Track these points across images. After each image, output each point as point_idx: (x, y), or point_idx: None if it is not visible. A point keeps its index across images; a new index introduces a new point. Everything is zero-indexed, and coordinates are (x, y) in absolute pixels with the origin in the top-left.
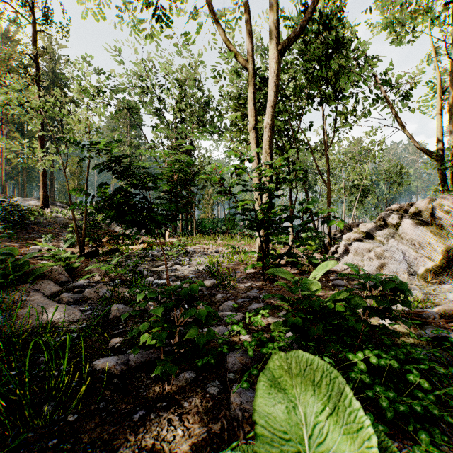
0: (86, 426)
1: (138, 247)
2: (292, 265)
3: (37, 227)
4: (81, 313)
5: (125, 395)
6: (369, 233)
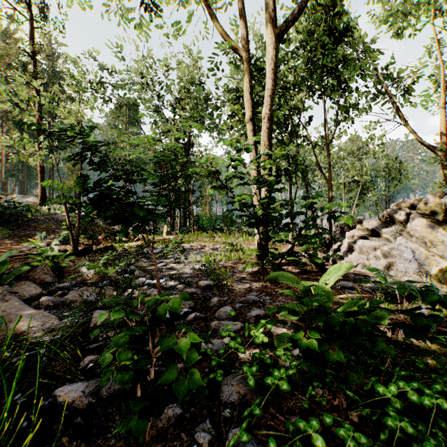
0: None
1: (134, 244)
2: (293, 264)
3: (34, 224)
4: (59, 320)
5: (87, 443)
6: (375, 230)
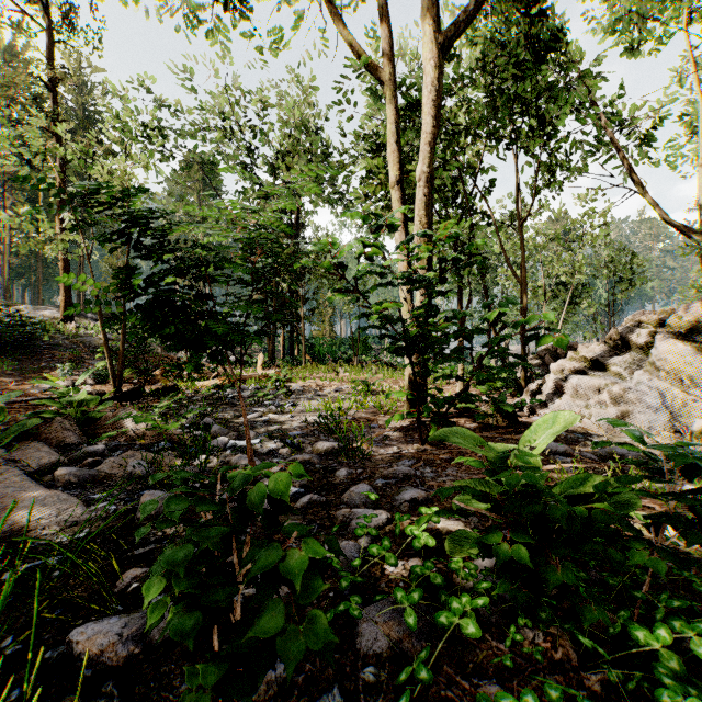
0: None
1: (211, 383)
2: (466, 415)
3: (53, 351)
4: (86, 506)
5: None
6: (597, 360)
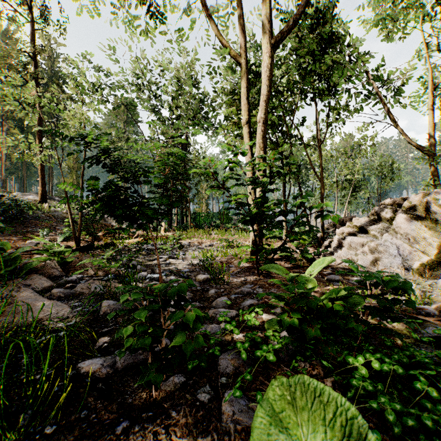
0: (64, 439)
1: (133, 241)
2: (286, 259)
3: (35, 221)
4: (71, 309)
5: (109, 402)
6: (363, 227)
